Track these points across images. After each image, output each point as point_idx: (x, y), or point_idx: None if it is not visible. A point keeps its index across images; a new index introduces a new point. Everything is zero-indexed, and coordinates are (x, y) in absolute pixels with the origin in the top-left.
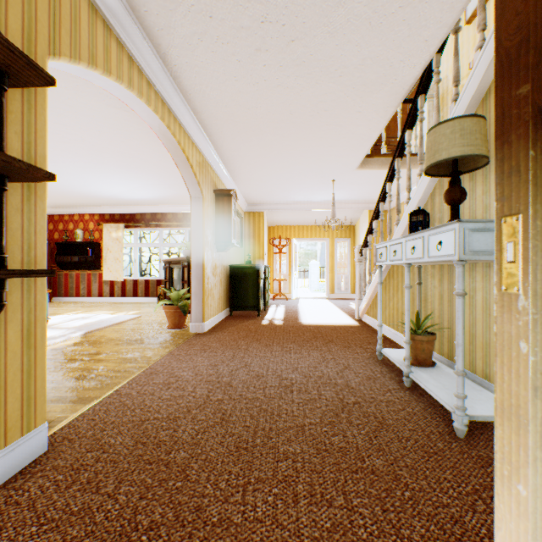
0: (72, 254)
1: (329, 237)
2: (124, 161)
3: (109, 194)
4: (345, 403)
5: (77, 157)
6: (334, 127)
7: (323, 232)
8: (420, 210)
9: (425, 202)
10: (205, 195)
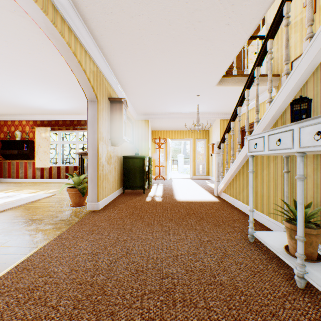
0: (13, 148)
1: (192, 138)
2: (37, 74)
3: (36, 105)
4: None
5: None
6: (205, 42)
7: (188, 134)
8: (304, 98)
9: (293, 98)
10: (99, 99)
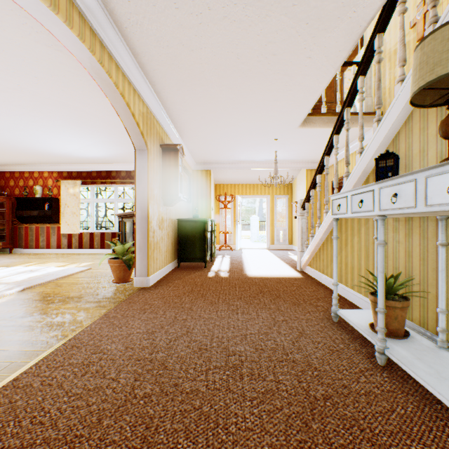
0: (32, 209)
1: (269, 194)
2: (70, 115)
3: (64, 151)
4: (313, 399)
5: (21, 110)
6: (282, 76)
7: (263, 190)
8: (390, 153)
9: (385, 149)
10: (150, 147)
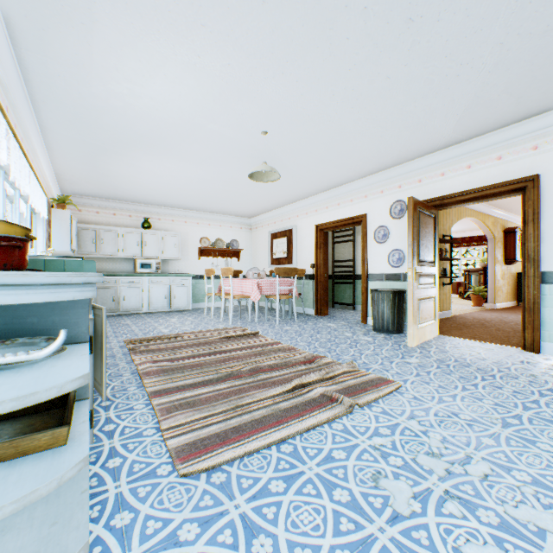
0: None
1: None
2: None
3: None
4: None
5: None
6: None
7: None
8: None
9: None
10: (495, 236)
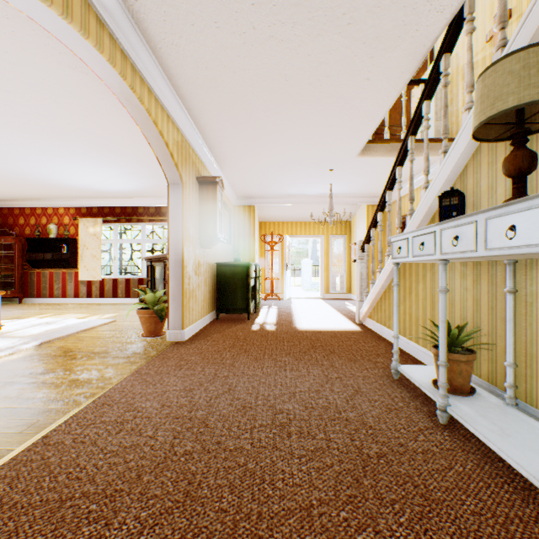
0: (45, 251)
1: (323, 234)
2: (92, 143)
3: (83, 184)
4: (366, 457)
5: (37, 138)
6: (337, 100)
7: (317, 228)
8: (454, 190)
9: (451, 185)
10: (185, 181)
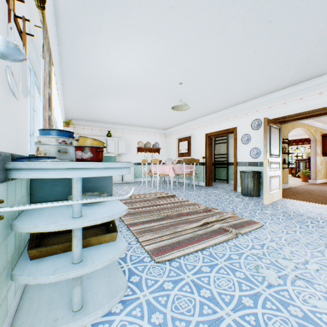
0: None
1: None
2: None
3: None
4: None
5: None
6: None
7: None
8: None
9: None
10: (316, 139)
